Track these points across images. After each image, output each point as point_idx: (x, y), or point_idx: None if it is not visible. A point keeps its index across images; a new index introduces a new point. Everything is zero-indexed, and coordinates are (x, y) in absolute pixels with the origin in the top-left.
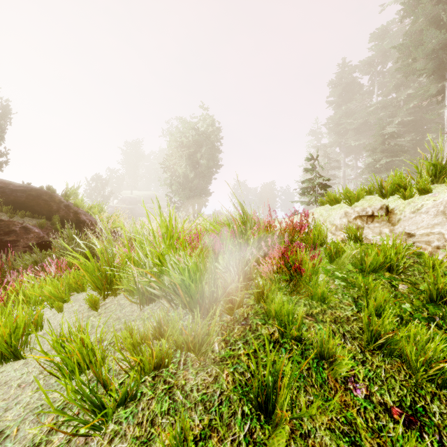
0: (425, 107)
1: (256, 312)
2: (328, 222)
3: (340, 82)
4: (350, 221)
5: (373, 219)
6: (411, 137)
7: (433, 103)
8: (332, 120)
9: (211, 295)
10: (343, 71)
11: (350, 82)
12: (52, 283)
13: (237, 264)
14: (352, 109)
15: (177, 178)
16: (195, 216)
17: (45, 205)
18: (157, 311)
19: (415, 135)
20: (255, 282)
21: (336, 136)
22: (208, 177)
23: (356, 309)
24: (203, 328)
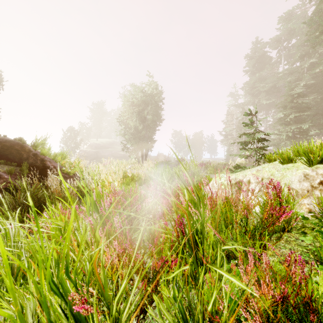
0: None
1: None
2: (284, 185)
3: (254, 56)
4: (314, 186)
5: None
6: (313, 96)
7: None
8: (248, 84)
9: None
10: (257, 47)
11: (261, 55)
12: None
13: None
14: (264, 76)
15: (130, 129)
16: (143, 159)
17: (17, 154)
18: None
19: (316, 95)
20: None
21: (250, 97)
22: (153, 129)
23: None
24: None
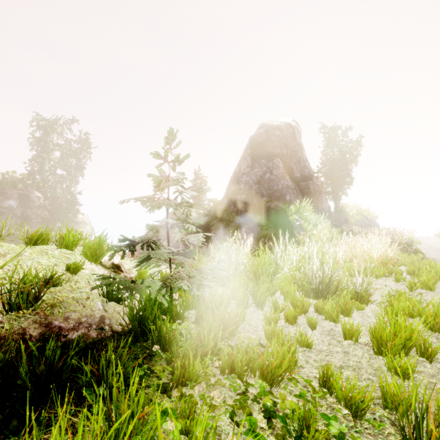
0: None
1: None
2: None
3: None
4: None
5: None
6: None
7: None
8: None
9: None
10: None
11: None
12: None
13: None
14: None
15: None
16: None
17: (283, 220)
18: None
19: None
20: None
21: None
22: None
23: None
24: None
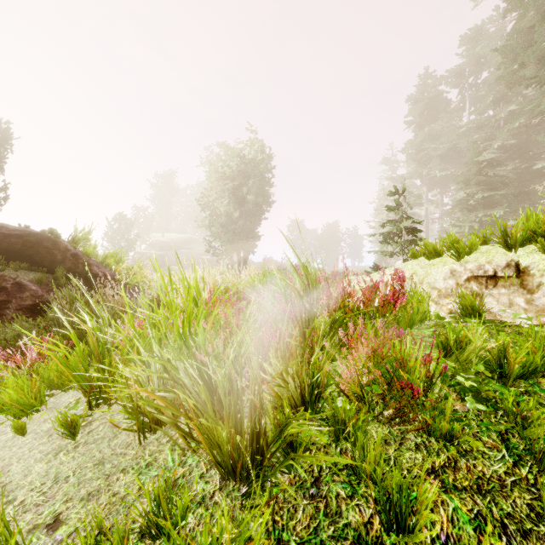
0: (532, 127)
1: (334, 464)
2: (426, 284)
3: (422, 98)
4: (460, 283)
5: (496, 282)
6: (513, 165)
7: (542, 121)
8: (412, 145)
9: (255, 440)
10: (426, 83)
11: (434, 97)
12: (17, 382)
13: (299, 372)
14: (437, 131)
15: (218, 218)
16: (240, 266)
17: (47, 254)
18: (166, 449)
19: (519, 162)
20: (330, 404)
21: (416, 165)
22: (257, 217)
23: (510, 457)
24: (236, 544)
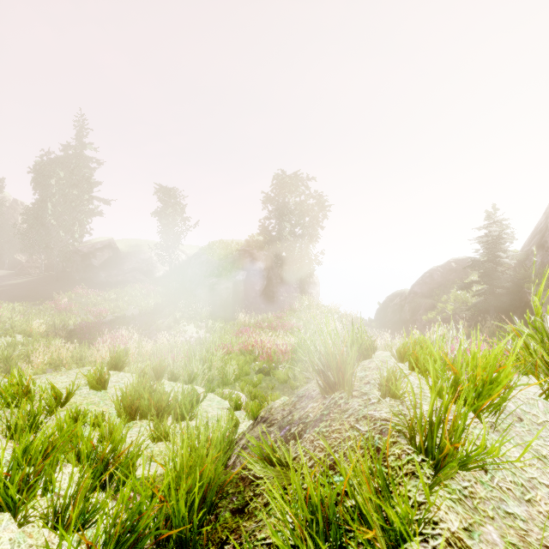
0: None
1: None
2: None
3: None
4: None
5: None
6: None
7: None
8: None
9: None
10: None
11: None
12: None
13: None
14: None
15: None
16: None
17: None
18: None
19: None
20: None
21: None
22: None
23: None
24: None
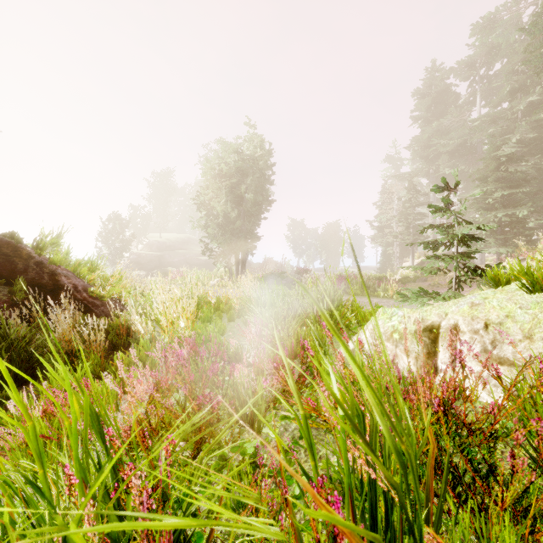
0: None
1: None
2: (542, 341)
3: (428, 92)
4: None
5: None
6: (533, 161)
7: None
8: (419, 141)
9: None
10: (434, 77)
11: (442, 90)
12: None
13: None
14: (446, 126)
15: (215, 218)
16: (238, 268)
17: (6, 263)
18: None
19: (538, 158)
20: None
21: (423, 162)
22: (256, 217)
23: None
24: None
